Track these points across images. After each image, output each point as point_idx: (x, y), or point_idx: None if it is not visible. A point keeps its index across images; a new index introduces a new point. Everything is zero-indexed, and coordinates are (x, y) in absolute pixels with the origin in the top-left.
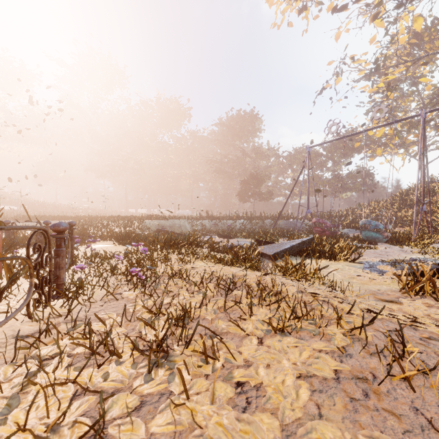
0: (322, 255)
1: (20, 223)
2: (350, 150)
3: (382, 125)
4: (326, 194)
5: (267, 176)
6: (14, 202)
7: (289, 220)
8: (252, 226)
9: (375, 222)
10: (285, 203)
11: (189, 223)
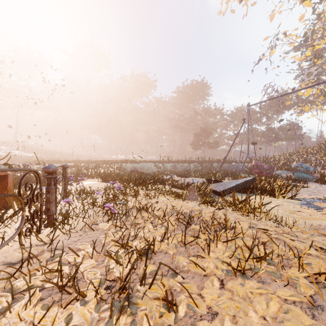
0: (263, 192)
1: (37, 165)
2: (281, 108)
3: (312, 85)
4: (262, 143)
5: (214, 130)
6: (34, 150)
7: (232, 163)
8: (203, 168)
9: (306, 165)
10: (229, 150)
11: (155, 165)
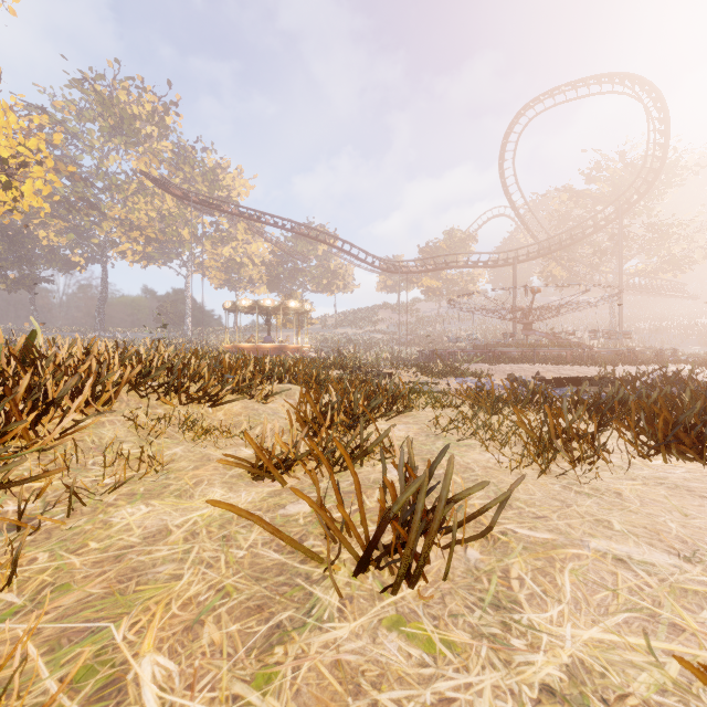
0: None
1: None
2: None
3: None
4: None
5: None
6: None
7: None
8: None
9: None
10: None
11: None
